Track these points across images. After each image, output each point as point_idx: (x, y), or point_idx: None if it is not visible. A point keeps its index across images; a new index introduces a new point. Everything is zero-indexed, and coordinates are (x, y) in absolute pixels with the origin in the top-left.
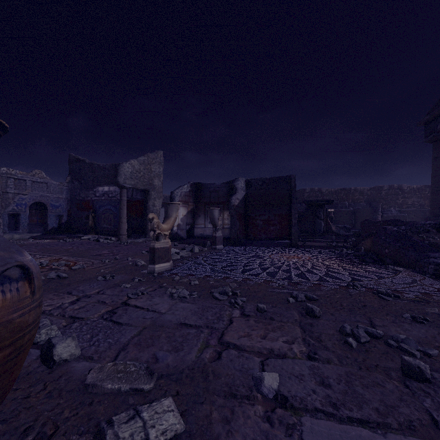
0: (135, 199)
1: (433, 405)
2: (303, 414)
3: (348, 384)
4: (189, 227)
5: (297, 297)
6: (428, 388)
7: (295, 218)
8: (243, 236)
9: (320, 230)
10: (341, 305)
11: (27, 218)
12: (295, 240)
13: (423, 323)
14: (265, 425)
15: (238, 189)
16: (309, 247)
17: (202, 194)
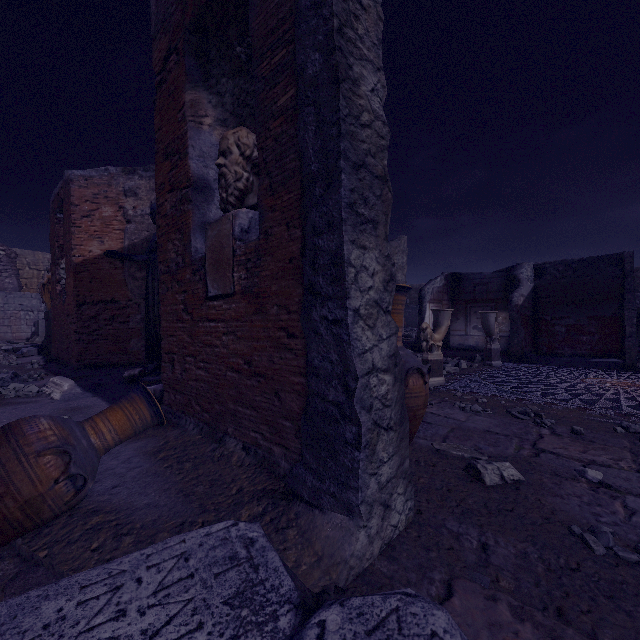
0: None
1: None
2: (627, 494)
3: None
4: None
5: (628, 427)
6: None
7: (632, 325)
8: (530, 350)
9: None
10: None
11: None
12: (632, 359)
13: None
14: (590, 491)
15: (523, 281)
16: None
17: (461, 289)
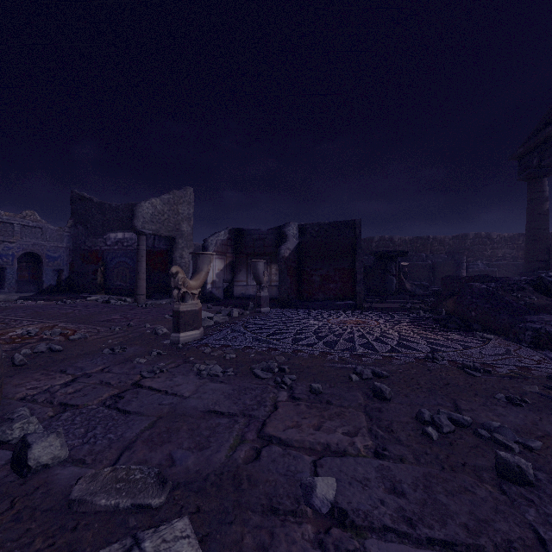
0: (157, 249)
1: (538, 518)
2: (368, 536)
3: (428, 491)
4: (227, 285)
5: (362, 373)
6: (531, 494)
7: (361, 274)
8: (295, 296)
9: (392, 288)
10: (417, 383)
11: (15, 274)
12: (361, 300)
13: (520, 406)
14: None
15: (290, 236)
16: (377, 310)
17: (244, 243)
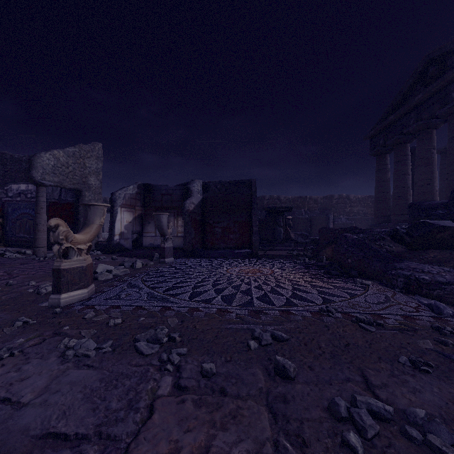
0: (64, 201)
1: None
2: None
3: None
4: (137, 236)
5: (261, 339)
6: None
7: (256, 226)
8: (199, 246)
9: (280, 238)
10: (319, 347)
11: None
12: (256, 249)
13: (428, 372)
14: None
15: (194, 192)
16: (270, 257)
17: (152, 198)
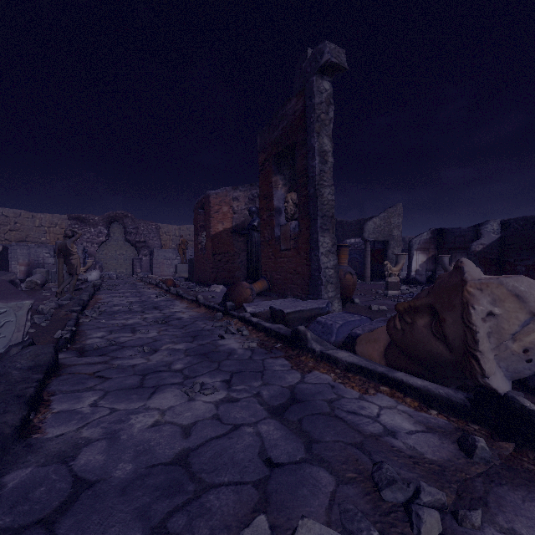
0: (376, 248)
1: None
2: None
3: None
4: (431, 274)
5: None
6: None
7: None
8: None
9: None
10: None
11: None
12: None
13: None
14: None
15: (484, 234)
16: None
17: (445, 240)
